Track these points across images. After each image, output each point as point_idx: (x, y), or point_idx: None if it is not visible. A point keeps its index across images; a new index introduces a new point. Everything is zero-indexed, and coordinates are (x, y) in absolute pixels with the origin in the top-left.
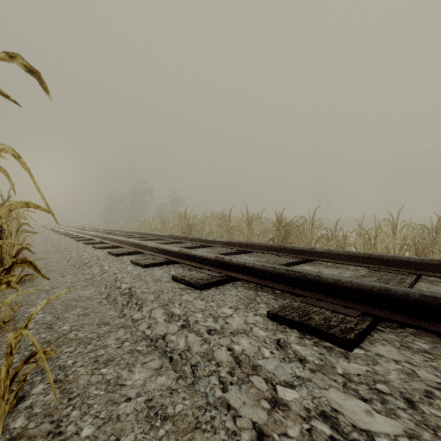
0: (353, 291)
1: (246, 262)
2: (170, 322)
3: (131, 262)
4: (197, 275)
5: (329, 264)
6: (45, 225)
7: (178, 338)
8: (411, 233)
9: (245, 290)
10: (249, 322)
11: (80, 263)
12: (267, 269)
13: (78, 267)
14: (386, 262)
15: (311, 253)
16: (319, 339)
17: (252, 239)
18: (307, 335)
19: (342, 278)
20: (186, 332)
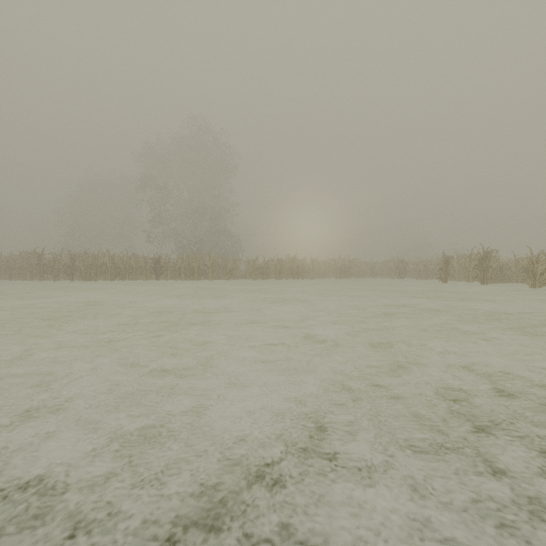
0: None
1: None
2: None
3: None
4: None
5: None
6: None
7: None
8: None
9: None
10: None
11: None
12: None
13: None
14: None
15: None
16: None
17: None
18: None
19: None
20: None
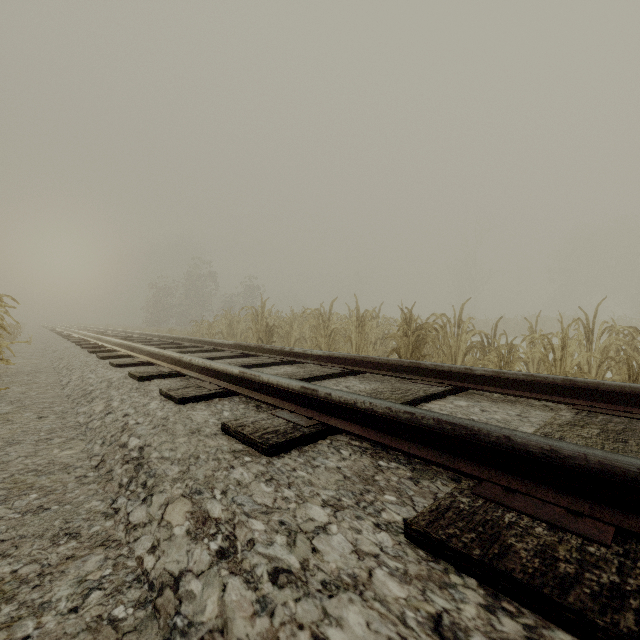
0: (588, 476)
1: (357, 401)
2: (198, 537)
3: (161, 393)
4: (267, 424)
5: (497, 397)
6: (56, 327)
7: (207, 589)
8: (616, 341)
9: (356, 455)
10: (365, 552)
11: (80, 393)
12: (398, 417)
13: (73, 399)
14: (604, 396)
15: (466, 376)
16: (539, 617)
17: (365, 349)
18: (506, 600)
19: (562, 447)
20: (226, 572)
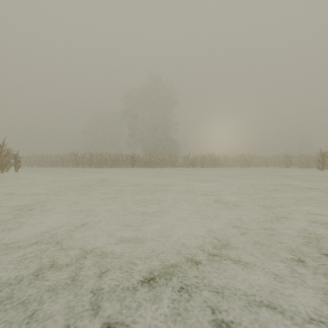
0: None
1: None
2: None
3: None
4: None
5: None
6: None
7: None
8: None
9: None
10: None
11: None
12: None
13: None
14: None
15: None
16: None
17: None
18: None
19: None
20: None
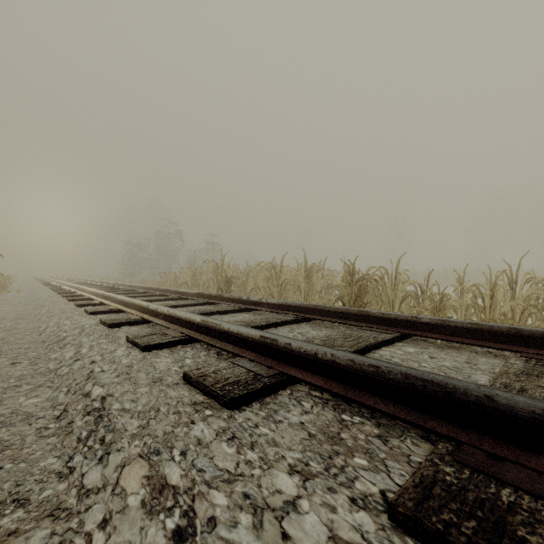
0: None
1: (318, 352)
2: (154, 511)
3: (127, 340)
4: (228, 373)
5: (441, 343)
6: (44, 278)
7: None
8: (537, 291)
9: (318, 408)
10: (345, 541)
11: (54, 339)
12: (362, 370)
13: (48, 345)
14: None
15: (412, 324)
16: None
17: (312, 297)
18: None
19: None
20: None
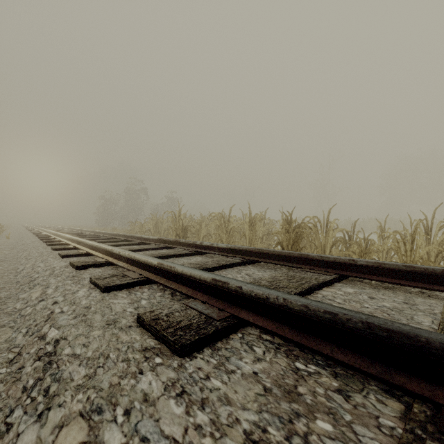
0: None
1: (269, 296)
2: None
3: (90, 281)
4: (180, 316)
5: (376, 283)
6: (32, 227)
7: None
8: None
9: (271, 355)
10: None
11: (27, 279)
12: (317, 316)
13: (20, 285)
14: None
15: (349, 266)
16: None
17: (255, 242)
18: None
19: None
20: None
